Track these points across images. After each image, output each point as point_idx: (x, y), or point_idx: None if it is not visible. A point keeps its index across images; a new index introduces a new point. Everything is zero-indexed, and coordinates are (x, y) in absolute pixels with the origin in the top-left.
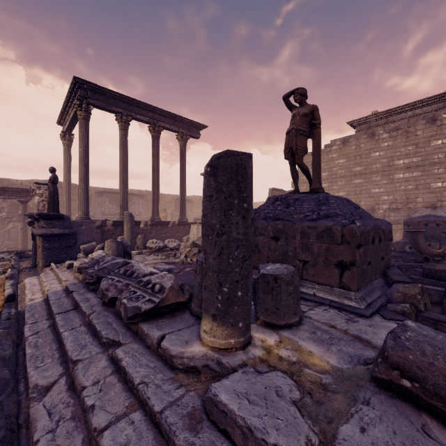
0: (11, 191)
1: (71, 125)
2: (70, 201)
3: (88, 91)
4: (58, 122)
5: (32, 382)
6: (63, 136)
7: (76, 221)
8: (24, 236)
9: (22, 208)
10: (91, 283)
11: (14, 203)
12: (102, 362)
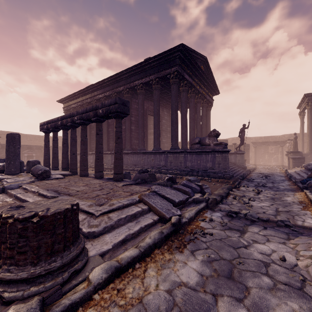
0: (277, 142)
1: (303, 109)
2: (303, 144)
3: (311, 96)
4: (297, 108)
5: (293, 175)
6: (299, 114)
7: (305, 153)
8: (282, 160)
9: (281, 149)
10: (306, 168)
11: (277, 146)
12: (305, 174)
